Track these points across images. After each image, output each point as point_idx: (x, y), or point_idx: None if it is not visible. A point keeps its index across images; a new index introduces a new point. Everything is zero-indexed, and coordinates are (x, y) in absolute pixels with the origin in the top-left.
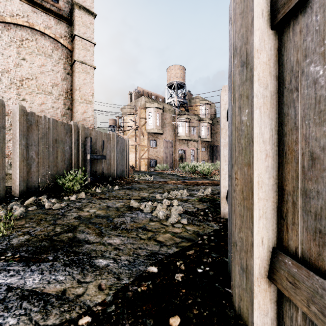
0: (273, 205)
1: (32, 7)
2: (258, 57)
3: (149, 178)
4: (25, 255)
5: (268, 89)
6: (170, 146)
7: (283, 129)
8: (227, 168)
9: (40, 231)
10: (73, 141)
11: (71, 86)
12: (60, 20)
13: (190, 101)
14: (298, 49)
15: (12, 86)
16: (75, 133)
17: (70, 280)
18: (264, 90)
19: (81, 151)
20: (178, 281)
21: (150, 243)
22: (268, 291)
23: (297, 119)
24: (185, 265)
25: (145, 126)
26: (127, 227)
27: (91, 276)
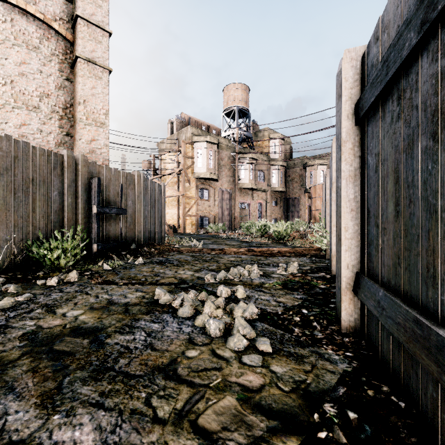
0: None
1: None
2: None
3: (197, 243)
4: None
5: None
6: (228, 198)
7: None
8: (356, 226)
9: None
10: (65, 183)
11: (72, 99)
12: None
13: (256, 134)
14: None
15: None
16: (70, 170)
17: None
18: None
19: (81, 200)
20: None
21: None
22: None
23: None
24: None
25: (193, 168)
26: (130, 369)
27: None
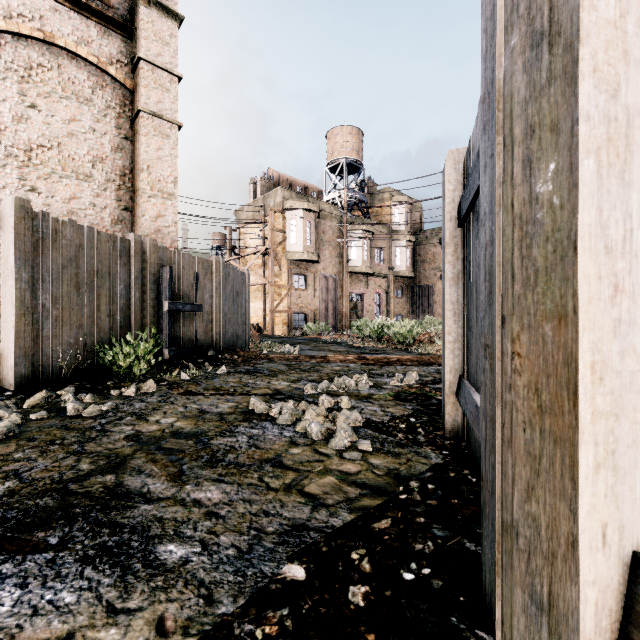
0: (633, 430)
1: (51, 1)
2: (593, 7)
3: (291, 349)
4: None
5: (619, 99)
6: (333, 286)
7: None
8: (459, 329)
9: (44, 470)
10: (132, 274)
11: (132, 163)
12: (110, 28)
13: (372, 197)
14: None
15: (10, 161)
16: (138, 258)
17: (89, 605)
18: (608, 101)
19: (150, 295)
20: (355, 609)
21: (289, 501)
22: None
23: None
24: (372, 561)
25: (284, 246)
26: (240, 461)
27: (144, 594)
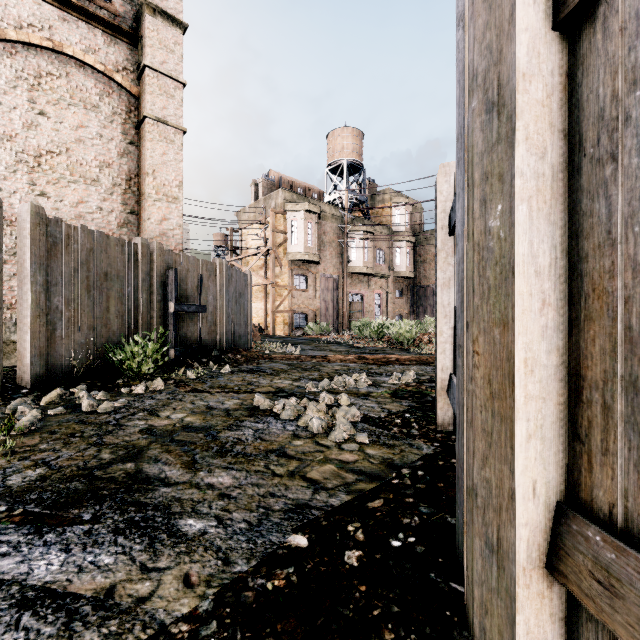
0: (557, 409)
1: (60, 11)
2: (525, 91)
3: (292, 349)
4: (35, 511)
5: (546, 159)
6: (333, 287)
7: (580, 245)
8: (450, 330)
9: (69, 459)
10: (140, 276)
11: (137, 167)
12: (116, 37)
13: (373, 198)
14: (616, 68)
15: (20, 167)
16: (145, 261)
17: (125, 565)
18: (537, 161)
19: (156, 297)
20: (350, 568)
21: (293, 485)
22: (546, 597)
23: (613, 223)
24: (366, 532)
25: (285, 247)
26: (247, 451)
27: (170, 557)
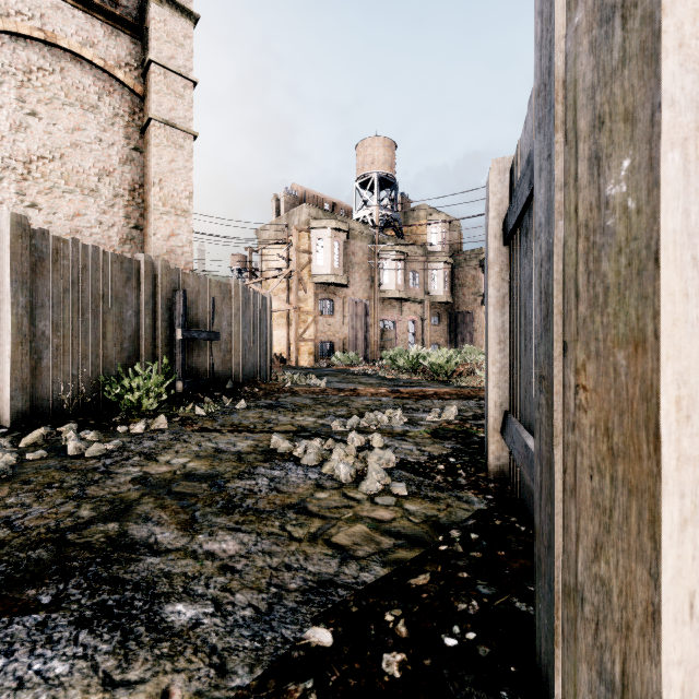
0: None
1: None
2: None
3: (317, 381)
4: None
5: None
6: (363, 313)
7: None
8: (505, 359)
9: (39, 517)
10: (142, 298)
11: (142, 176)
12: (118, 28)
13: (406, 215)
14: None
15: (7, 174)
16: (148, 281)
17: (83, 676)
18: (696, 83)
19: (161, 322)
20: (390, 681)
21: (315, 552)
22: None
23: None
24: (409, 624)
25: (310, 268)
26: (259, 507)
27: (146, 663)
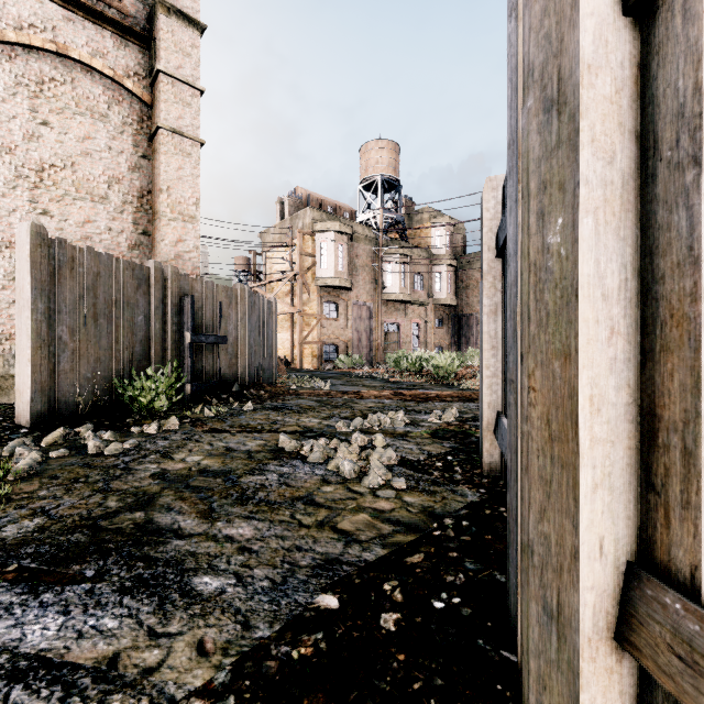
0: (628, 455)
1: (65, 10)
2: (591, 85)
3: (321, 384)
4: (31, 567)
5: (615, 165)
6: (367, 315)
7: (655, 264)
8: (497, 363)
9: (71, 507)
10: (152, 303)
11: (150, 183)
12: (127, 39)
13: (410, 217)
14: (699, 56)
15: (21, 182)
16: (158, 287)
17: (131, 629)
18: (605, 167)
19: (171, 326)
20: (387, 633)
21: (322, 537)
22: (615, 672)
23: (696, 237)
24: (404, 591)
25: (314, 271)
26: (270, 499)
27: (183, 620)
